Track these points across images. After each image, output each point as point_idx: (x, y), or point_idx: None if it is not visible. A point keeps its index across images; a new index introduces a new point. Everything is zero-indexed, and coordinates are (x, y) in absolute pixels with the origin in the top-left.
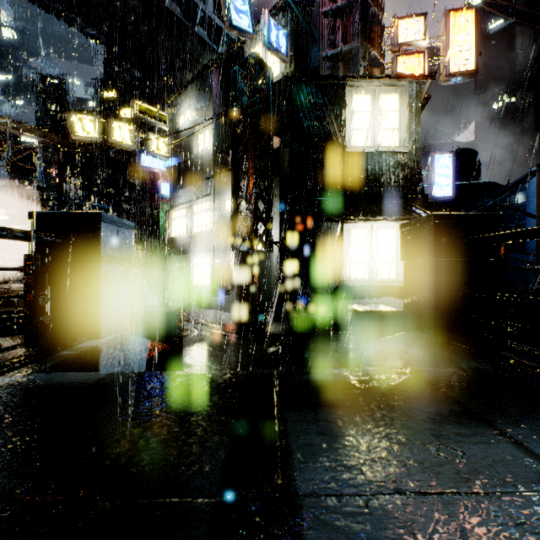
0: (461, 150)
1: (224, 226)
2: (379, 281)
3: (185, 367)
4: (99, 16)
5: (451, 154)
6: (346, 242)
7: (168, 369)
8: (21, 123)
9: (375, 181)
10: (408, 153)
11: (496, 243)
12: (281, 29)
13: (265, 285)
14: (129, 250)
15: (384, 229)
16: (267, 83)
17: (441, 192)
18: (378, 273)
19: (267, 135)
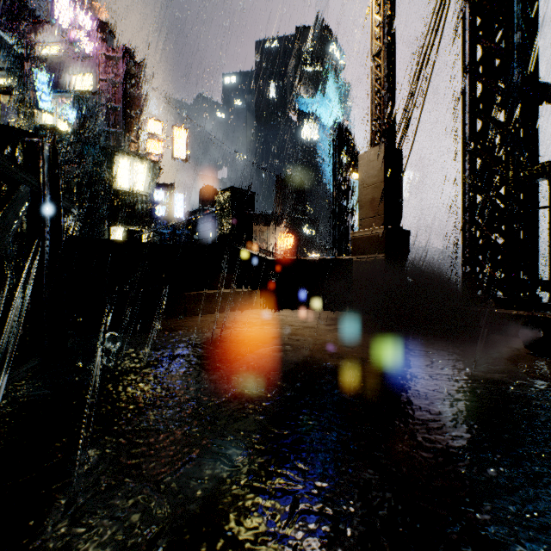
0: (208, 187)
1: None
2: None
3: None
4: None
5: (183, 195)
6: (113, 237)
7: None
8: None
9: (131, 207)
10: (149, 196)
11: (138, 236)
12: (71, 110)
13: None
14: None
15: None
16: (61, 141)
17: (178, 215)
18: None
19: (62, 171)
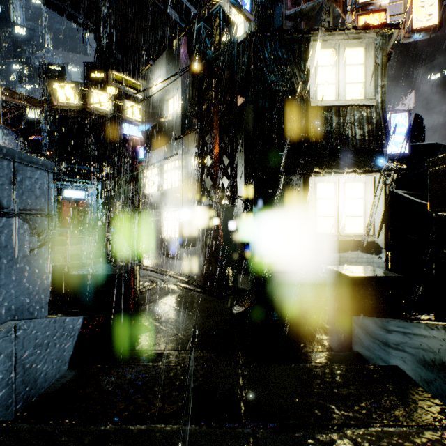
0: None
1: (191, 182)
2: (346, 235)
3: (142, 332)
4: (85, 2)
5: (407, 113)
6: (311, 196)
7: (115, 344)
8: (4, 88)
9: (339, 135)
10: (374, 107)
11: None
12: None
13: (229, 239)
14: (42, 198)
15: (351, 182)
16: (231, 38)
17: (397, 149)
18: (345, 227)
19: (232, 90)
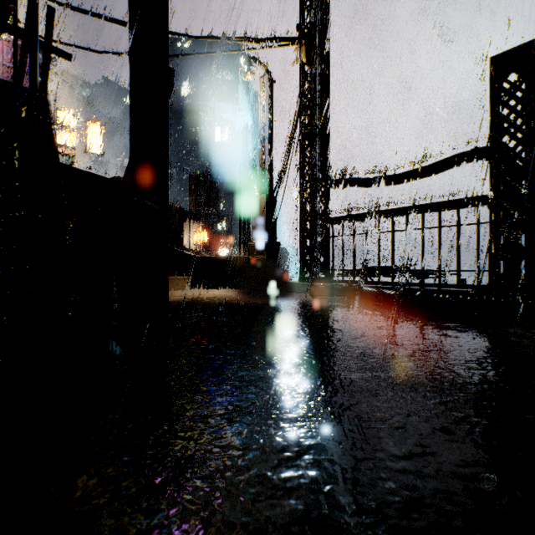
0: (118, 177)
1: None
2: None
3: None
4: None
5: None
6: None
7: None
8: None
9: None
10: None
11: None
12: None
13: None
14: None
15: None
16: None
17: None
18: None
19: None
